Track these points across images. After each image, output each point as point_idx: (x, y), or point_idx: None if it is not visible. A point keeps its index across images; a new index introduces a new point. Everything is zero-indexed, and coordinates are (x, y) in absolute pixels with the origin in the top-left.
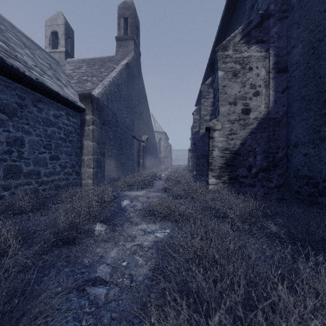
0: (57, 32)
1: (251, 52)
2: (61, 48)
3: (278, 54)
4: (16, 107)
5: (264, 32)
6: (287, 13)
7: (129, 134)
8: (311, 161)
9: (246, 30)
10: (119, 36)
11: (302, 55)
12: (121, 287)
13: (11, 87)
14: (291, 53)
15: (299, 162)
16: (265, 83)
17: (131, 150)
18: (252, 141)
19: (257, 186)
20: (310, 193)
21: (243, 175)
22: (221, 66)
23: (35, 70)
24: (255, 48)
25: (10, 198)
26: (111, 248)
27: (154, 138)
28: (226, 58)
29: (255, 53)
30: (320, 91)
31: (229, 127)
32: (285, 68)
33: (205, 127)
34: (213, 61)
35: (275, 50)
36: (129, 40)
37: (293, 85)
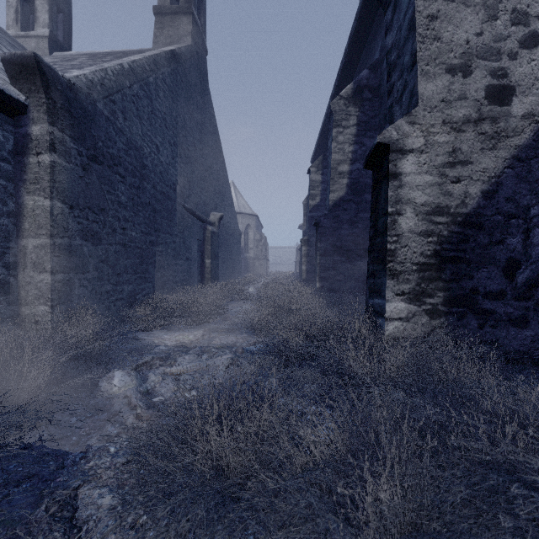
0: None
1: None
2: (41, 30)
3: None
4: None
5: None
6: None
7: (177, 203)
8: None
9: None
10: (161, 5)
11: None
12: None
13: None
14: None
15: None
16: None
17: (183, 238)
18: (518, 186)
19: (535, 322)
20: None
21: (490, 291)
22: None
23: None
24: None
25: None
26: None
27: (234, 221)
28: None
29: None
30: None
31: (449, 141)
32: None
33: (340, 187)
34: None
35: None
36: (182, 15)
37: None
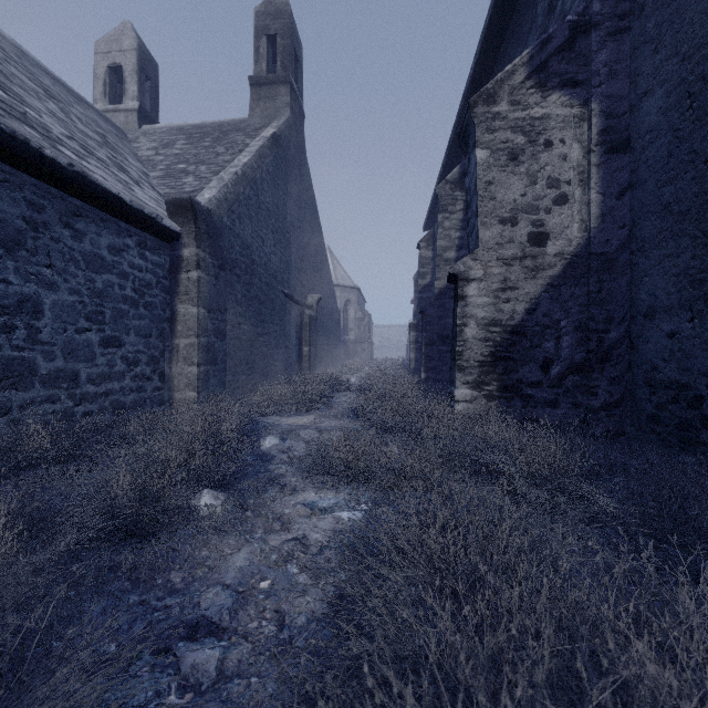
0: (122, 68)
1: (550, 107)
2: (130, 102)
3: (610, 111)
4: (22, 227)
5: (579, 63)
6: (630, 20)
7: (278, 290)
8: (686, 350)
9: (539, 59)
10: (257, 76)
11: (664, 113)
12: (257, 642)
13: (12, 183)
14: (639, 108)
15: (658, 352)
16: (580, 175)
17: (283, 326)
18: (551, 306)
19: (564, 404)
20: (683, 421)
21: (531, 382)
22: (482, 138)
23: (68, 145)
24: (559, 97)
25: (10, 433)
26: (236, 547)
27: (333, 300)
28: (494, 120)
29: (558, 110)
30: (705, 192)
31: (502, 273)
32: (625, 141)
33: (446, 274)
34: (465, 127)
35: (603, 102)
36: (279, 85)
37: (643, 181)
